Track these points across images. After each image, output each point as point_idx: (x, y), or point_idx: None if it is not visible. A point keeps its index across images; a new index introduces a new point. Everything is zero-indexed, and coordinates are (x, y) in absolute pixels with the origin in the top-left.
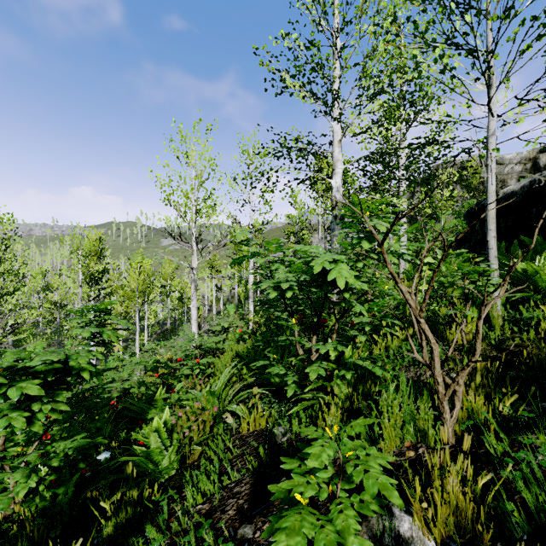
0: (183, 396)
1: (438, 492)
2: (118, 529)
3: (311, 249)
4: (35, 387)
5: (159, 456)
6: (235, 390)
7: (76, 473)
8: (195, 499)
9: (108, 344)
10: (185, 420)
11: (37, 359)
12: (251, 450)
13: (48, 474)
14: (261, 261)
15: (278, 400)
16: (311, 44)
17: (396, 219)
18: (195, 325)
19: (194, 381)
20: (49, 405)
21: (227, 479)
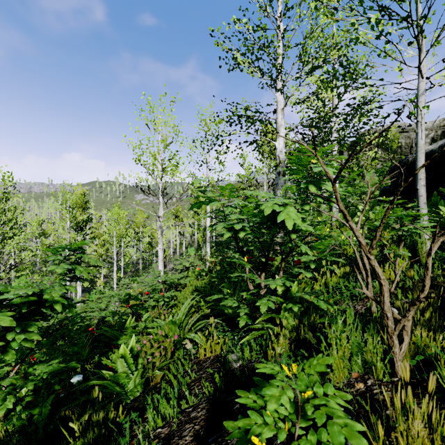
0: (149, 324)
1: (404, 436)
2: None
3: (262, 194)
4: (7, 319)
5: (125, 380)
6: (194, 319)
7: (53, 393)
8: (156, 422)
9: (81, 279)
10: (149, 346)
11: (11, 293)
12: (207, 374)
13: (25, 396)
14: (216, 204)
15: (231, 329)
16: (259, 27)
17: (351, 154)
18: (161, 264)
19: (159, 311)
20: (23, 335)
21: (185, 402)
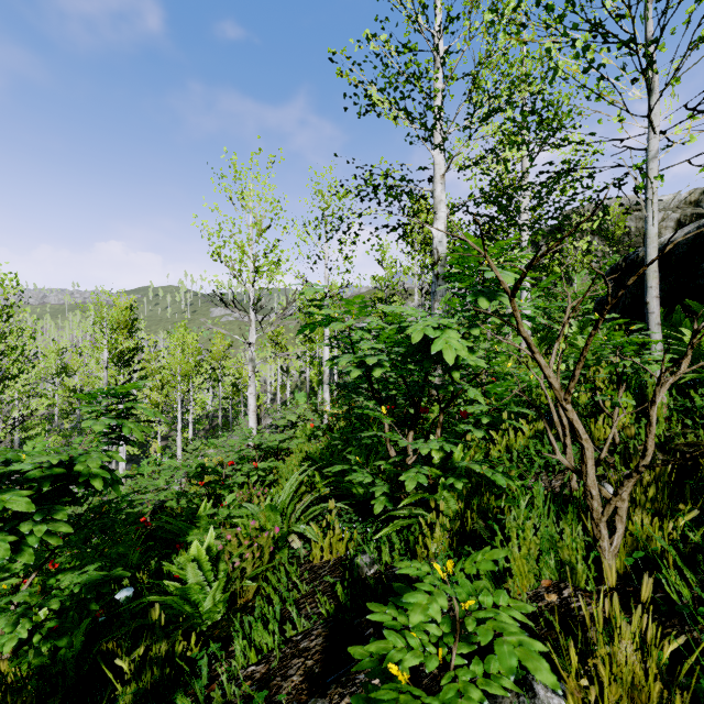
0: (235, 511)
1: (605, 663)
2: (138, 699)
3: (408, 311)
4: (22, 501)
5: (199, 595)
6: (305, 504)
7: (87, 617)
8: (247, 657)
9: (131, 441)
10: (236, 544)
11: (27, 461)
12: (325, 586)
13: (46, 620)
14: (339, 327)
15: (362, 518)
16: (406, 48)
17: (535, 257)
18: (253, 418)
19: (250, 492)
20: (45, 525)
21: (291, 628)
